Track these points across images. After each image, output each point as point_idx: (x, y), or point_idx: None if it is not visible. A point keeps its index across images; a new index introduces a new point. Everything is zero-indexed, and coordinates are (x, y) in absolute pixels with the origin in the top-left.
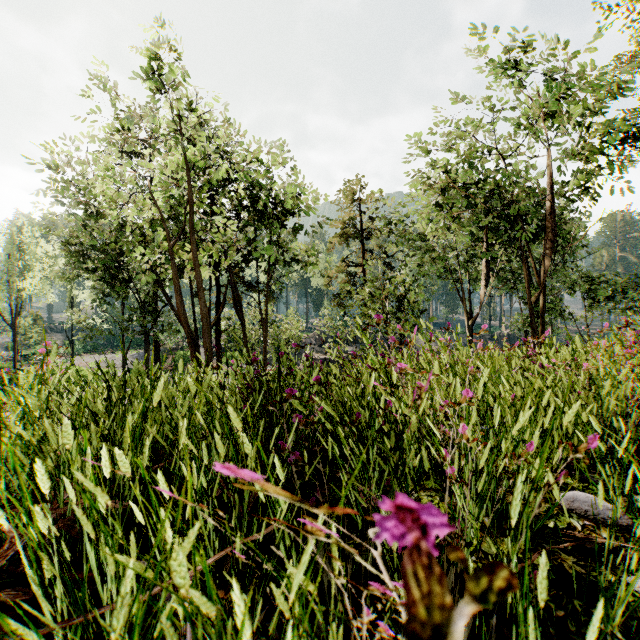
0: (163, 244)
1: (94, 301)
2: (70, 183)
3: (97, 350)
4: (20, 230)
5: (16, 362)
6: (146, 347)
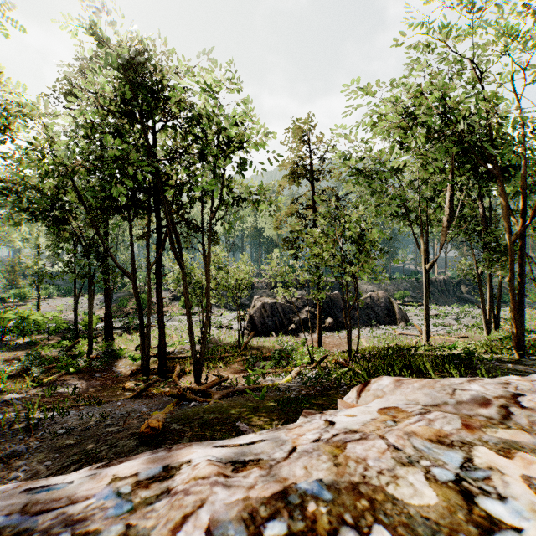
0: None
1: (48, 246)
2: None
3: (70, 293)
4: None
5: None
6: (89, 291)
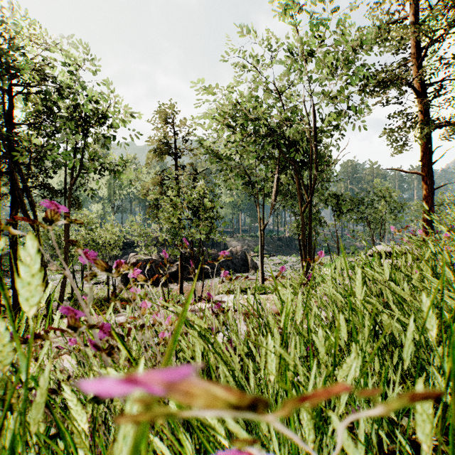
0: None
1: None
2: None
3: None
4: None
5: None
6: None
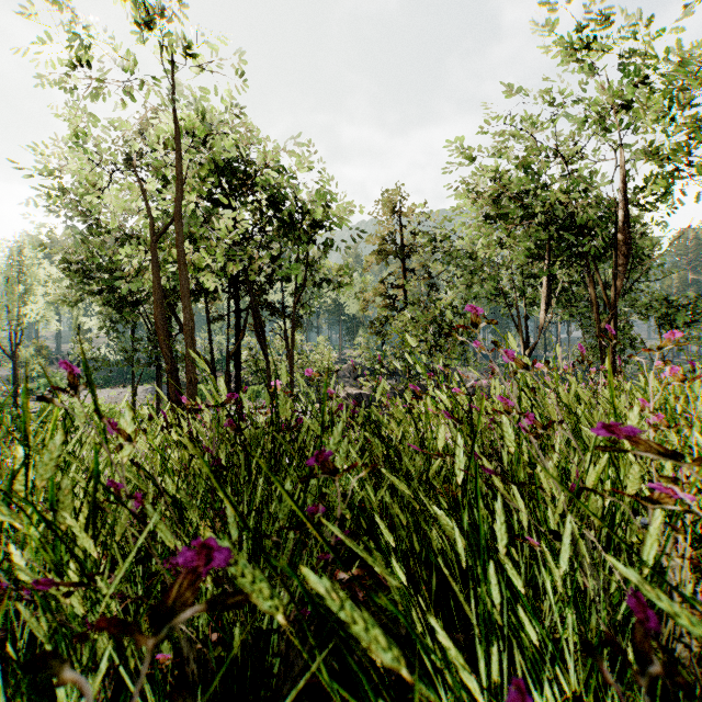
0: (149, 244)
1: (101, 328)
2: (68, 192)
3: (108, 384)
4: (20, 250)
5: (16, 397)
6: (157, 380)
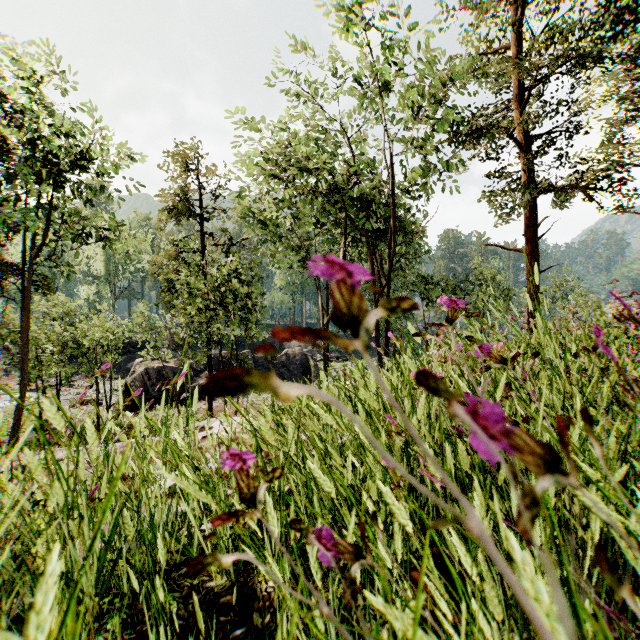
0: None
1: None
2: None
3: None
4: None
5: None
6: None
